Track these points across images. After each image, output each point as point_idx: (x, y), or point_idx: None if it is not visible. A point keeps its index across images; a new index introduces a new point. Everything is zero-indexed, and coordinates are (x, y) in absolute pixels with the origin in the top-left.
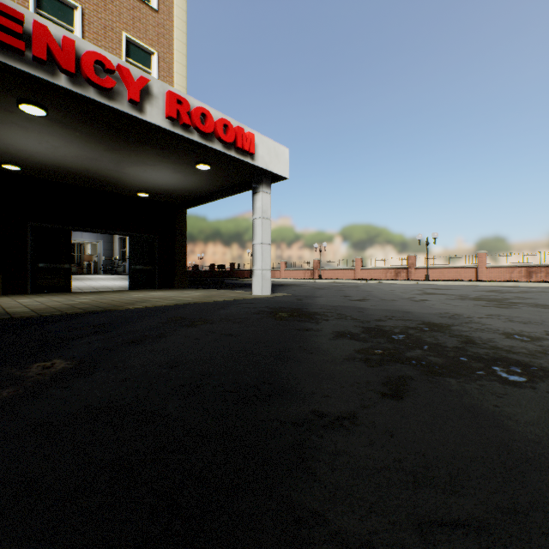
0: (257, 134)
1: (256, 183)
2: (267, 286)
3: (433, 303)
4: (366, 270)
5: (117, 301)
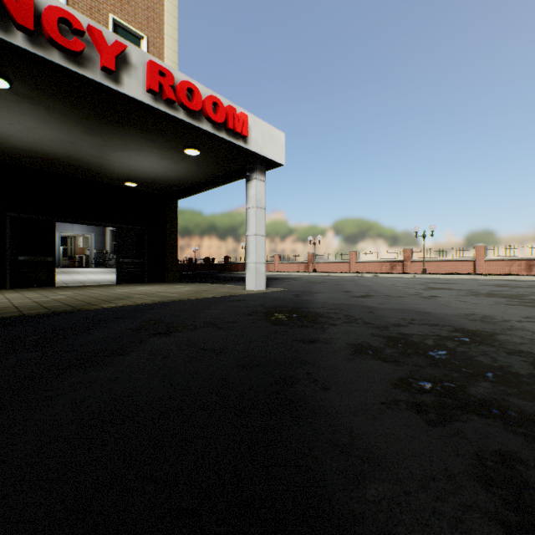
0: (250, 115)
1: (249, 169)
2: (261, 280)
3: (447, 300)
4: (361, 263)
5: (94, 298)
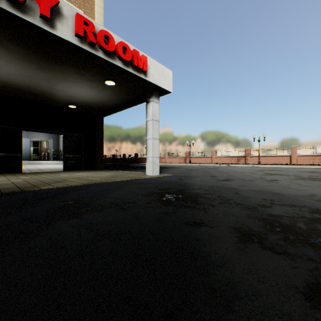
0: (149, 58)
1: (148, 95)
2: (156, 168)
3: (286, 183)
4: (219, 158)
5: (41, 181)
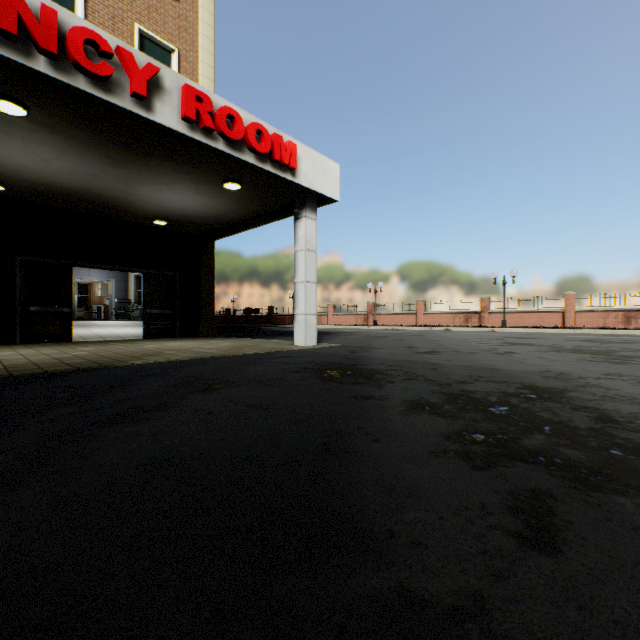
0: (300, 144)
1: (298, 206)
2: (311, 334)
3: (524, 356)
4: (430, 315)
5: (121, 354)
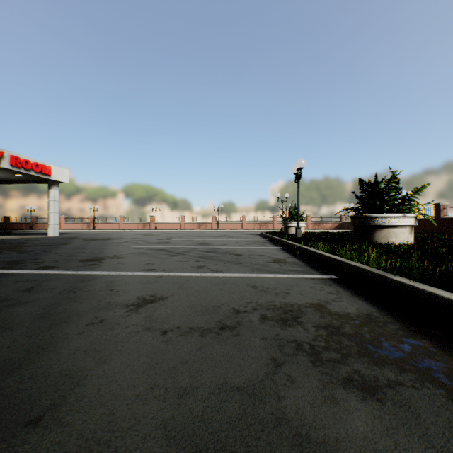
0: (52, 165)
1: (50, 184)
2: (57, 232)
3: (126, 236)
4: (127, 224)
5: None
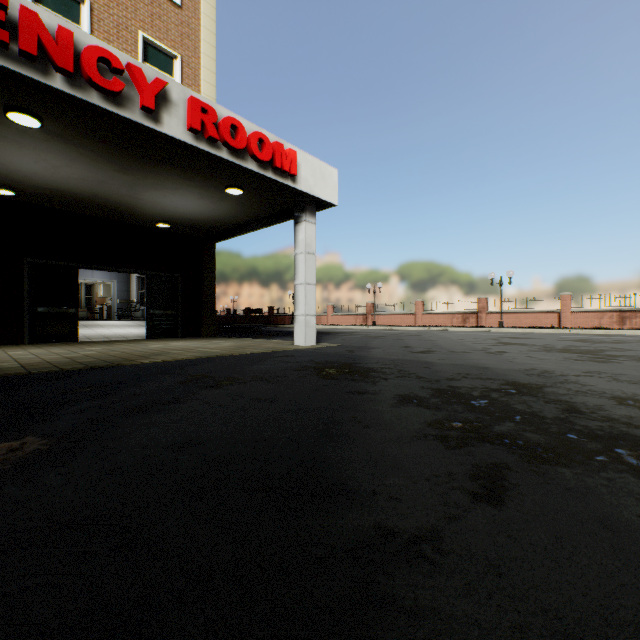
0: (300, 151)
1: (298, 210)
2: (311, 334)
3: (514, 356)
4: (429, 315)
5: (129, 353)
